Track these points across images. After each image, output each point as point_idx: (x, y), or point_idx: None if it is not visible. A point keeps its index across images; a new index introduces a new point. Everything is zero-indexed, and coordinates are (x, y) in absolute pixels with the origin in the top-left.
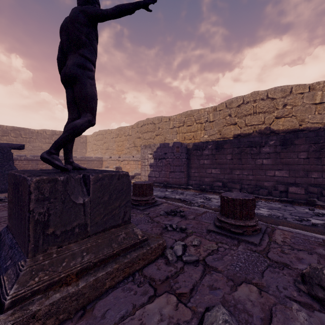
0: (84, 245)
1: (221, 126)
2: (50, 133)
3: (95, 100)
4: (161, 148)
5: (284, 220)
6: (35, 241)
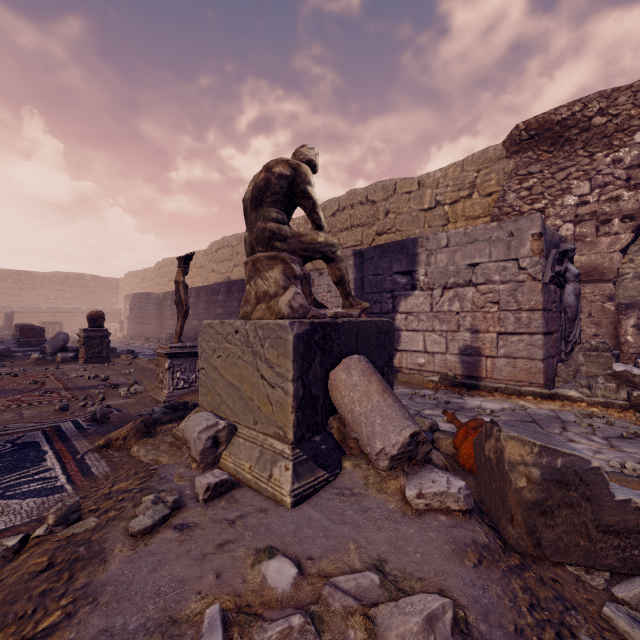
0: None
1: (208, 273)
2: (62, 277)
3: None
4: (133, 299)
5: None
6: None
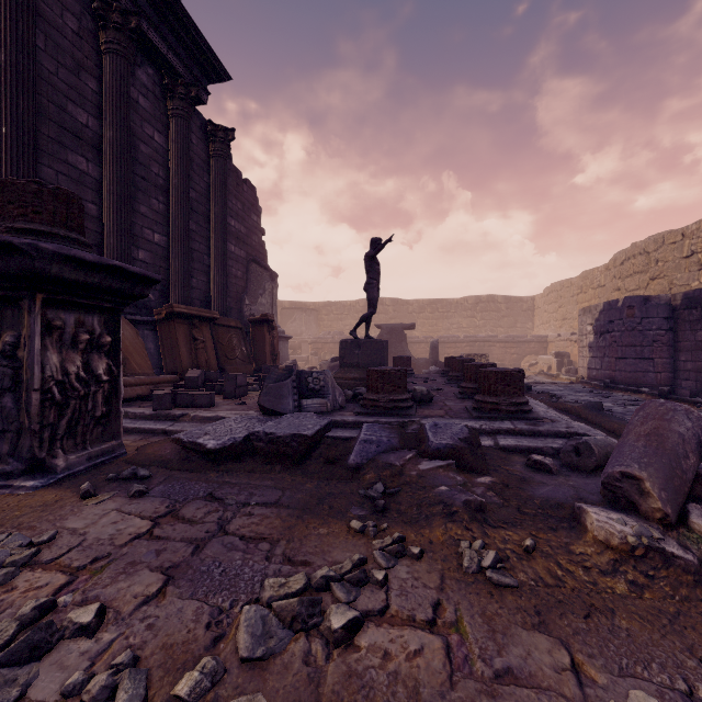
0: (357, 371)
1: None
2: (473, 301)
3: (375, 299)
4: (605, 312)
5: (623, 422)
6: (341, 363)
